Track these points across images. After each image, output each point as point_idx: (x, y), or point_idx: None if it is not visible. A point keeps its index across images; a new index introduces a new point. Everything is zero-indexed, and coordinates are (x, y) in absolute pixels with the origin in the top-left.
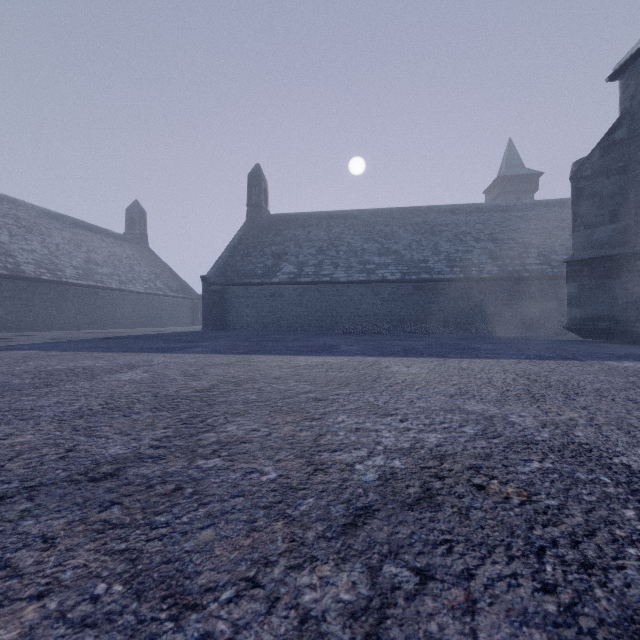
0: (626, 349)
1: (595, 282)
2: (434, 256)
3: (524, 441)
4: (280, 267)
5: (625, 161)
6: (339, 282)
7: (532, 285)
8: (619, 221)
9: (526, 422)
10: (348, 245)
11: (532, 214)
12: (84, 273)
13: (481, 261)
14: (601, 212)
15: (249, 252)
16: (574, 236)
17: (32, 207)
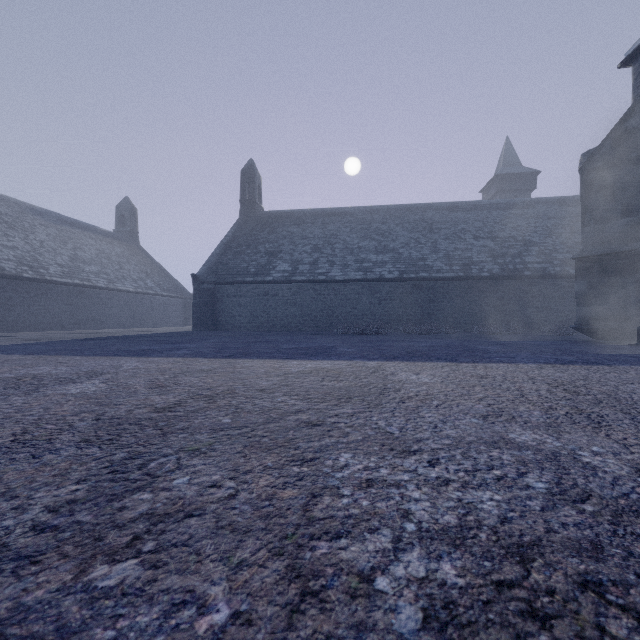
0: None
1: (606, 280)
2: (433, 254)
3: (633, 508)
4: (274, 265)
5: (639, 151)
6: (335, 281)
7: (533, 284)
8: (632, 215)
9: (610, 465)
10: (344, 243)
11: (532, 212)
12: (69, 271)
13: (481, 259)
14: (613, 205)
15: (242, 250)
16: (583, 231)
17: (15, 202)
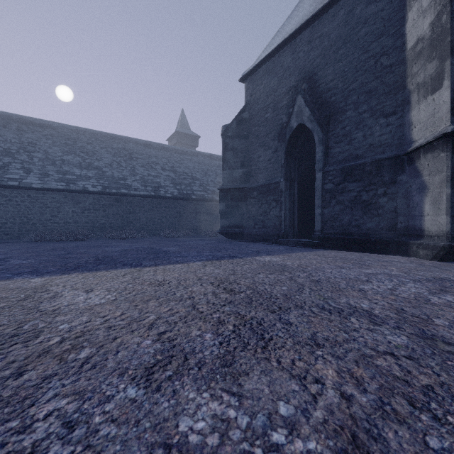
0: (253, 245)
1: (234, 203)
2: (132, 176)
3: None
4: None
5: (248, 132)
6: (31, 188)
7: (197, 204)
8: (245, 167)
9: None
10: (45, 153)
11: (196, 159)
12: None
13: (166, 184)
14: (237, 160)
15: None
16: (223, 173)
17: None
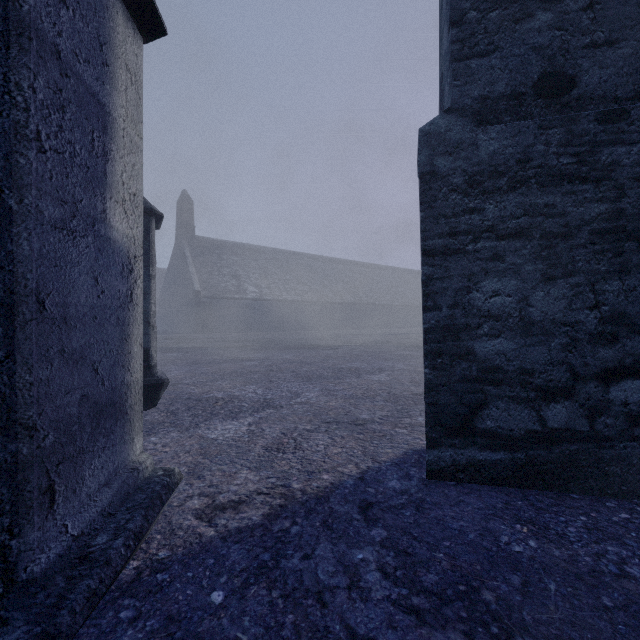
0: None
1: None
2: None
3: None
4: None
5: None
6: None
7: None
8: None
9: None
10: None
11: None
12: None
13: None
14: None
15: None
16: None
17: (400, 269)
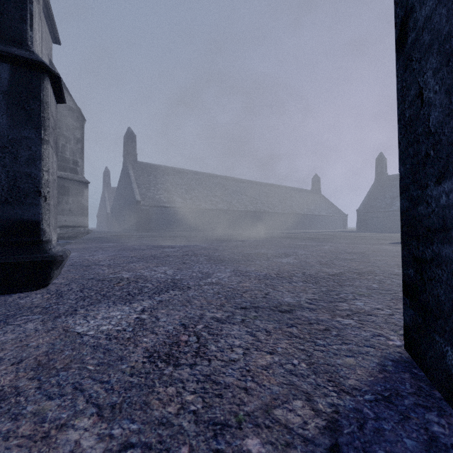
0: None
1: None
2: None
3: None
4: (393, 203)
5: None
6: None
7: None
8: None
9: None
10: None
11: None
12: (308, 210)
13: None
14: None
15: (377, 197)
16: None
17: (288, 187)
